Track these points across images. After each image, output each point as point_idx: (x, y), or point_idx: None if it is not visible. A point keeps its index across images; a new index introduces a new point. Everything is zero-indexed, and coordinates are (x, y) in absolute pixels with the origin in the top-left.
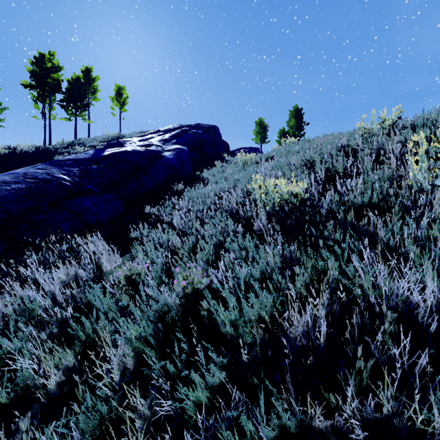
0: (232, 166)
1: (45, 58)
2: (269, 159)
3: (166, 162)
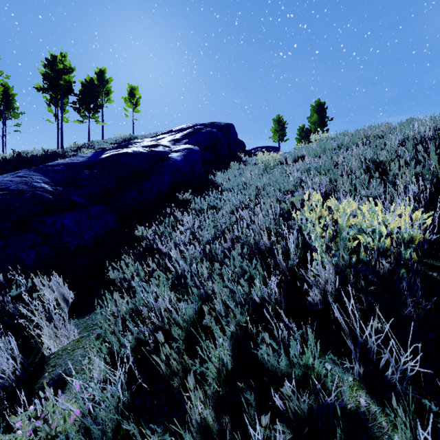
0: (251, 168)
1: (56, 60)
2: (300, 159)
3: (172, 165)
